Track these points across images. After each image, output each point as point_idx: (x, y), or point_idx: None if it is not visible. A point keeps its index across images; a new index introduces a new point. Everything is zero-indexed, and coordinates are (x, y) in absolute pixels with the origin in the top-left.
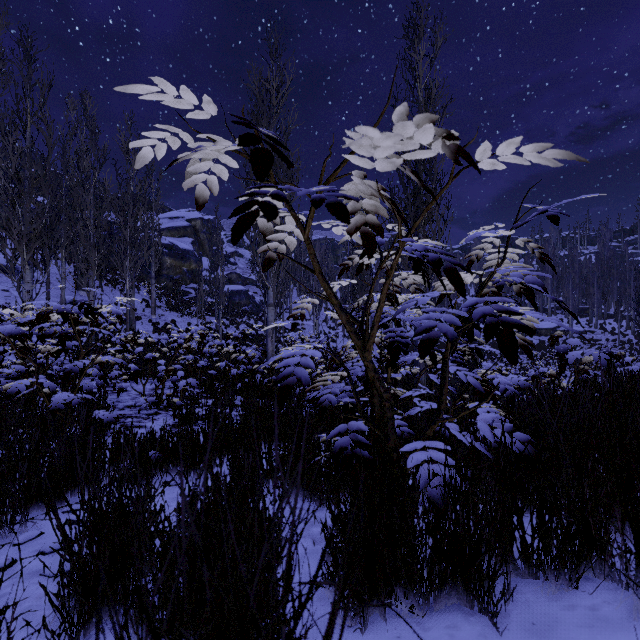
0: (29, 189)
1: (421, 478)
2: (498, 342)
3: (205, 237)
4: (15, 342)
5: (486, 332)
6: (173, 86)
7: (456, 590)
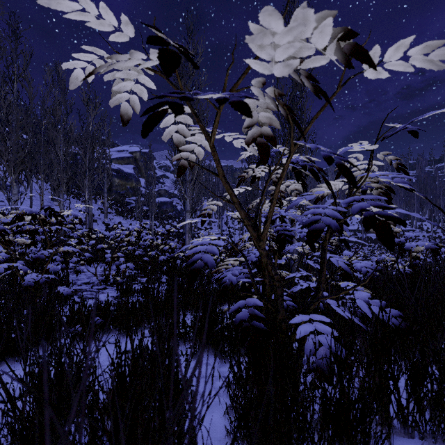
0: (15, 128)
1: (309, 348)
2: (376, 232)
3: (142, 164)
4: None
5: (365, 224)
6: (93, 3)
7: None
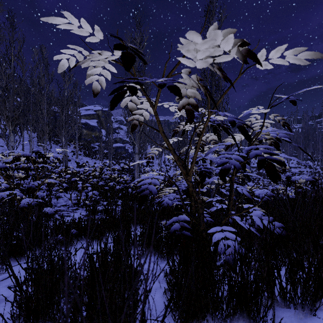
0: (12, 94)
1: (221, 248)
2: (265, 170)
3: (103, 119)
4: (3, 172)
5: (258, 165)
6: (76, 19)
7: (242, 315)
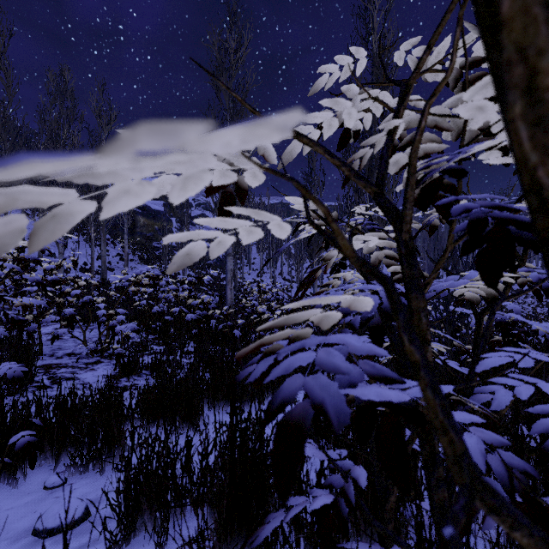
0: None
1: None
2: None
3: None
4: None
5: None
6: None
7: None
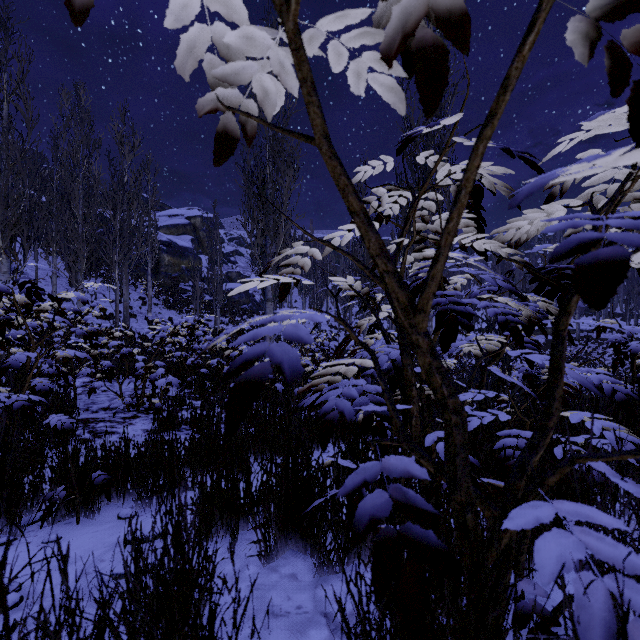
0: (4, 171)
1: (591, 623)
2: None
3: (205, 235)
4: None
5: None
6: None
7: None
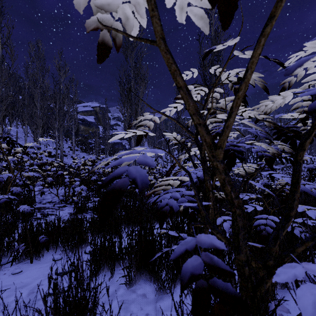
0: (0, 83)
1: None
2: None
3: (101, 116)
4: None
5: None
6: None
7: None
